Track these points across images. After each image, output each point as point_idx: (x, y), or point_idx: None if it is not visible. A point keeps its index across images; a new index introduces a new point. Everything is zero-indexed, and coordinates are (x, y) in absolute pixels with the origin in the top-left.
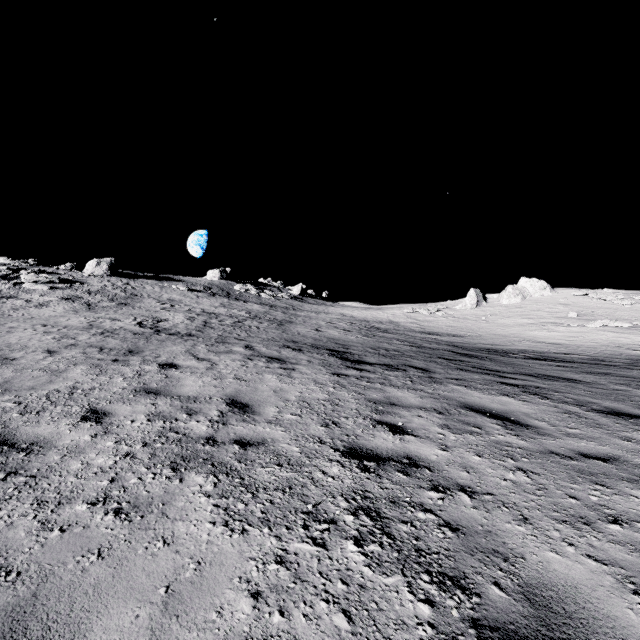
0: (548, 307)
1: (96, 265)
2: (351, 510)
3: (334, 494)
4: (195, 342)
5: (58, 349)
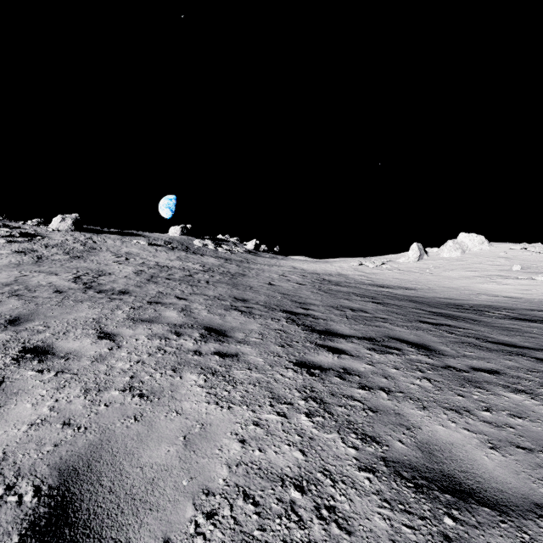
0: (489, 260)
1: (61, 221)
2: None
3: None
4: (120, 303)
5: None
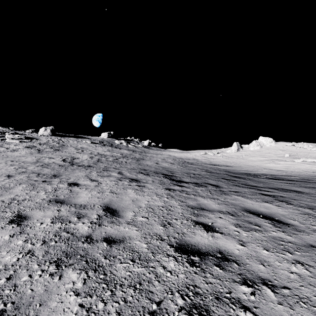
0: (274, 151)
1: (44, 130)
2: (186, 309)
3: (172, 290)
4: (91, 170)
5: (14, 174)
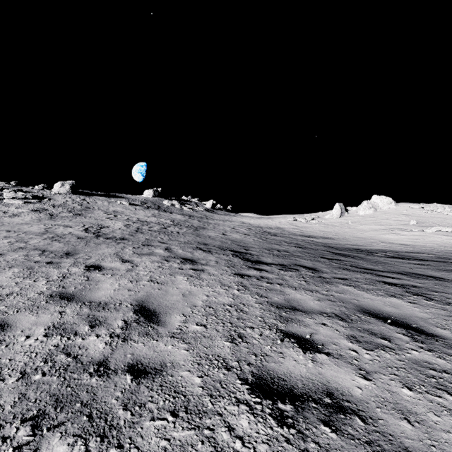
0: (394, 217)
1: (61, 186)
2: None
3: None
4: (125, 245)
5: (6, 252)
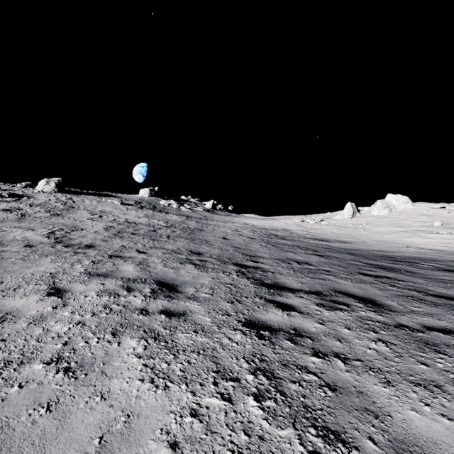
0: (413, 217)
1: (46, 183)
2: None
3: None
4: (83, 257)
5: None
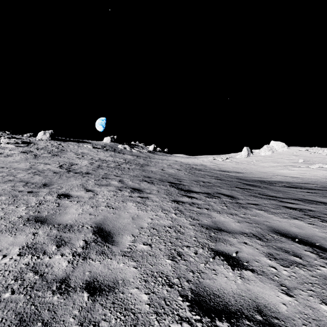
0: (286, 157)
1: (43, 134)
2: None
3: None
4: (89, 178)
5: None
